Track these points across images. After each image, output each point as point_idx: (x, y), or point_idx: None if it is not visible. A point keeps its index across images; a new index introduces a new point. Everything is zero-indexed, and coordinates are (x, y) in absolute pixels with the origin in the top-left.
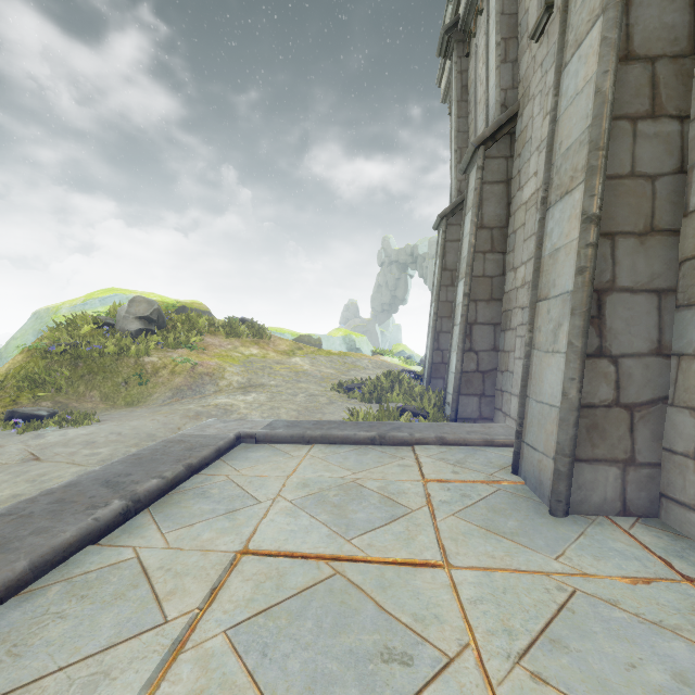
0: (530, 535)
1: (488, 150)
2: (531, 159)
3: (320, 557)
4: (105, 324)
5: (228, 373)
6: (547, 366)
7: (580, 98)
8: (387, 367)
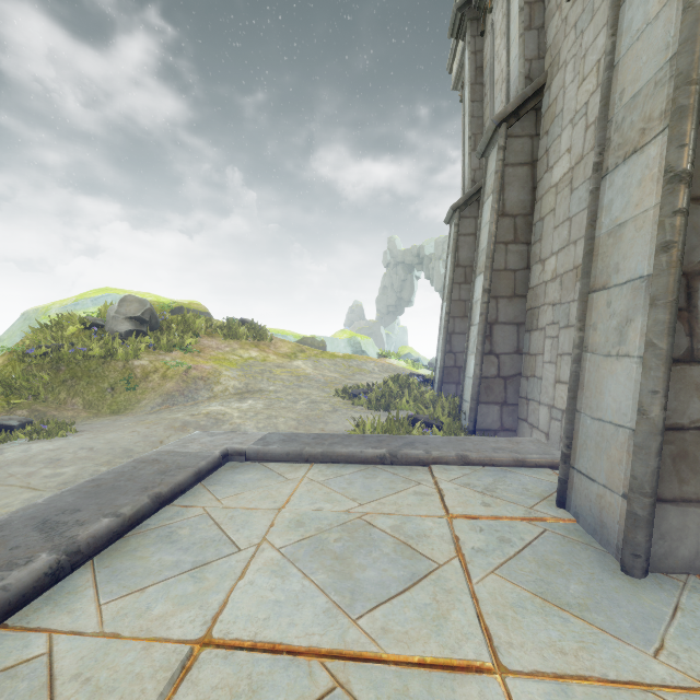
0: (606, 610)
1: (510, 128)
2: (563, 134)
3: (314, 653)
4: (94, 325)
5: (224, 377)
6: (609, 374)
7: (654, 27)
8: (394, 371)
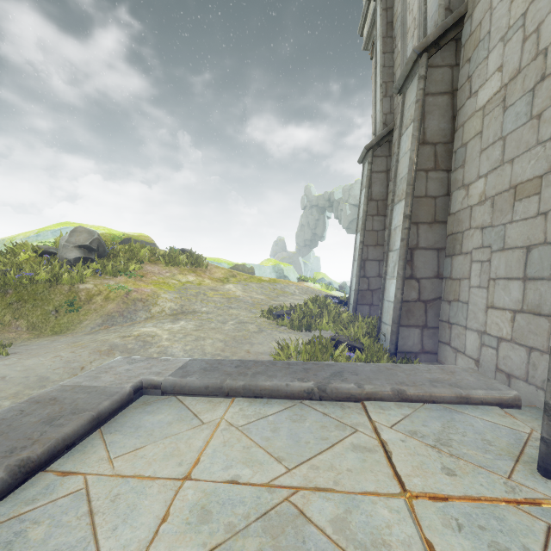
0: None
1: (430, 58)
2: (491, 55)
3: None
4: (47, 252)
5: (162, 299)
6: None
7: None
8: (312, 293)
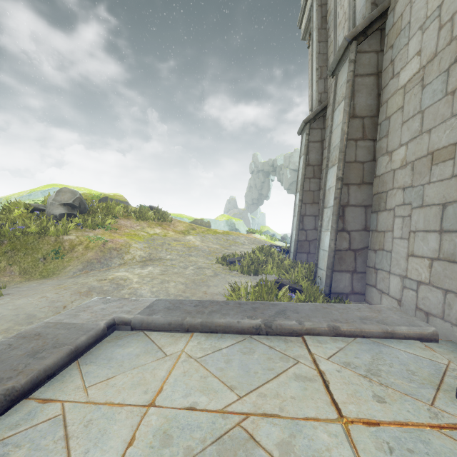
0: None
1: (359, 45)
2: (411, 41)
3: None
4: (37, 209)
5: (133, 248)
6: None
7: None
8: (258, 243)
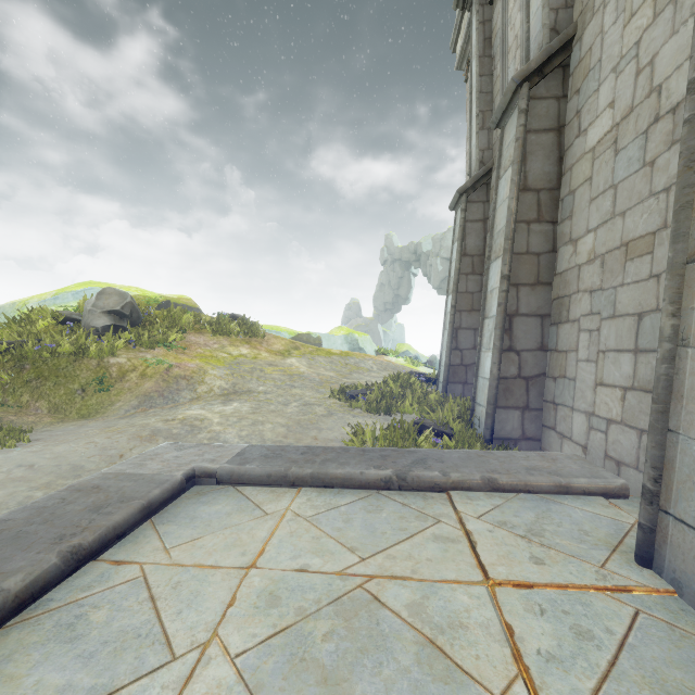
0: None
1: (533, 88)
2: (601, 87)
3: None
4: (69, 319)
5: (209, 376)
6: None
7: None
8: (393, 369)
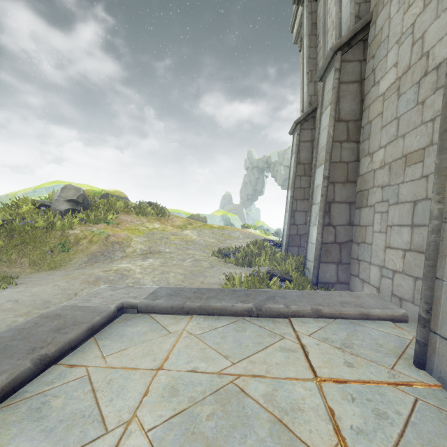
0: None
1: (344, 55)
2: (389, 53)
3: None
4: (43, 205)
5: (134, 242)
6: None
7: None
8: (253, 237)
